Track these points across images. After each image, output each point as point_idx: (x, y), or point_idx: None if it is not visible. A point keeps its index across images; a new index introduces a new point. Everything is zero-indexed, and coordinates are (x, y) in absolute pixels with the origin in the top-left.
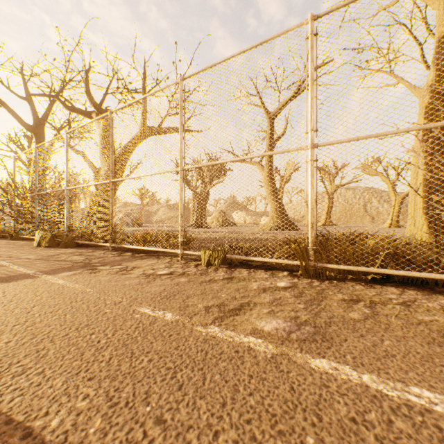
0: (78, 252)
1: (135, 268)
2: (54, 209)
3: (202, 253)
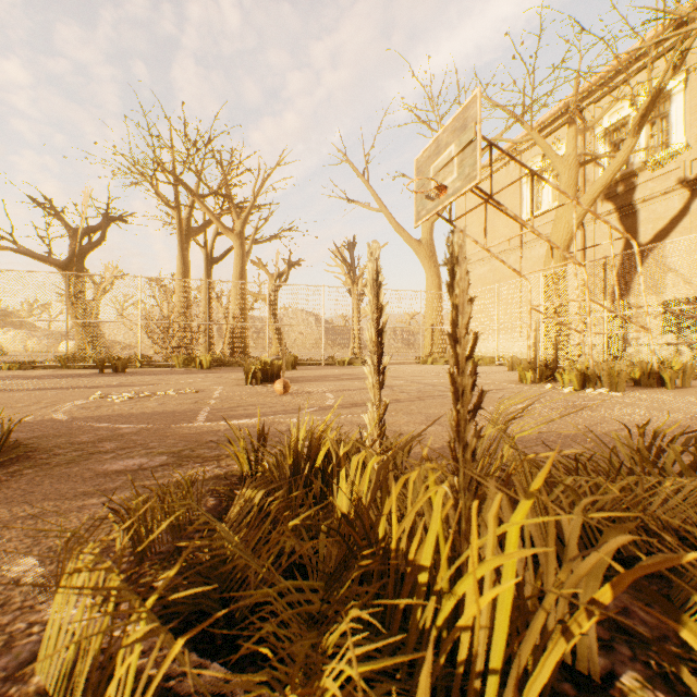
0: None
1: None
2: None
3: (5, 365)
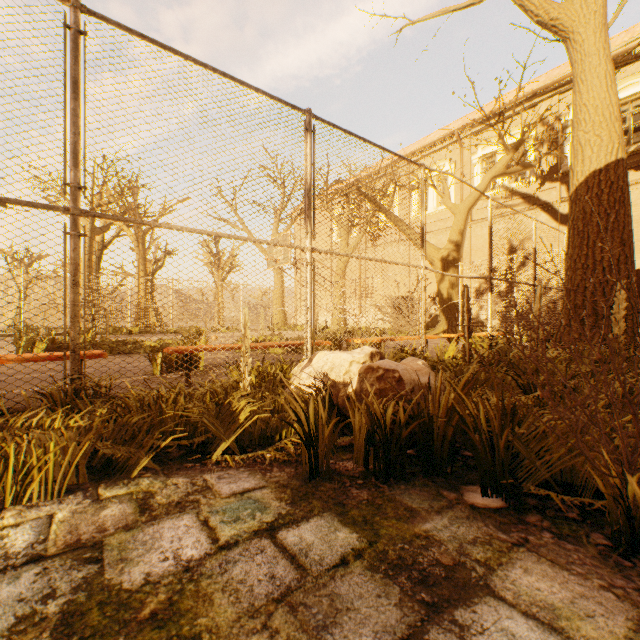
0: None
1: None
2: None
3: None
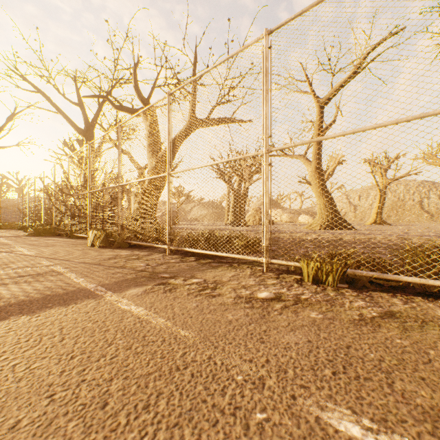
0: (134, 255)
1: (217, 283)
2: (106, 207)
3: (304, 265)
